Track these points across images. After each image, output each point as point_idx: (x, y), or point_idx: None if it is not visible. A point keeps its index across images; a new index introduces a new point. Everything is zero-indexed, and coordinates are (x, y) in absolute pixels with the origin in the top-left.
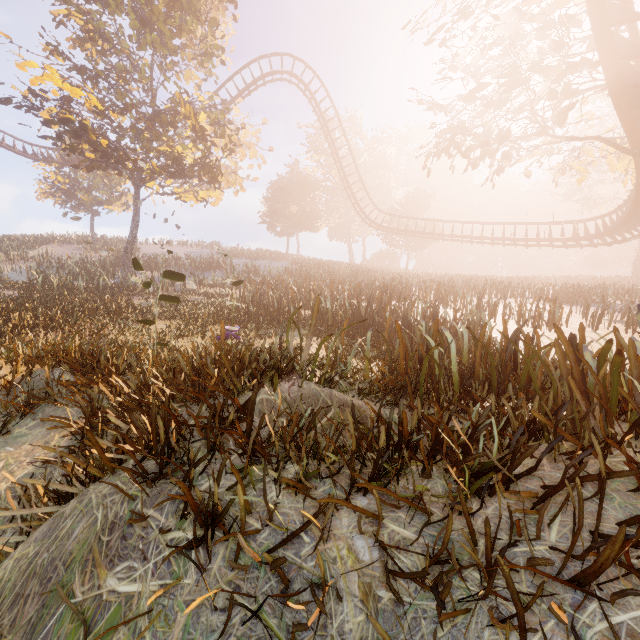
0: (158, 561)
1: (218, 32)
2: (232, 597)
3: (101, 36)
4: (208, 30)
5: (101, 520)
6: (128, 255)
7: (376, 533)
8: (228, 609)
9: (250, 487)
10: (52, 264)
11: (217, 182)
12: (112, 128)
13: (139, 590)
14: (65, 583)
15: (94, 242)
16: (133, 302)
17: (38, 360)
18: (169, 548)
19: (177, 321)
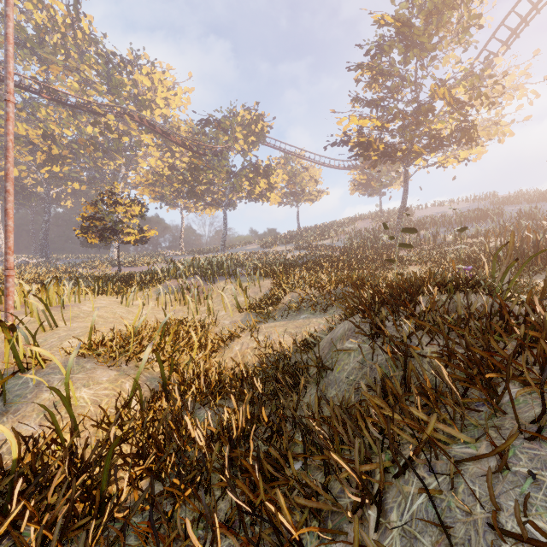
0: (360, 340)
1: (476, 1)
2: (374, 343)
3: (380, 74)
4: (463, 9)
5: (347, 328)
6: (400, 221)
7: (445, 342)
8: (372, 346)
9: (404, 327)
10: (356, 234)
11: (472, 141)
12: (389, 131)
13: (353, 346)
14: (335, 344)
15: (381, 215)
16: (398, 254)
17: (340, 281)
18: (364, 337)
19: (428, 266)
